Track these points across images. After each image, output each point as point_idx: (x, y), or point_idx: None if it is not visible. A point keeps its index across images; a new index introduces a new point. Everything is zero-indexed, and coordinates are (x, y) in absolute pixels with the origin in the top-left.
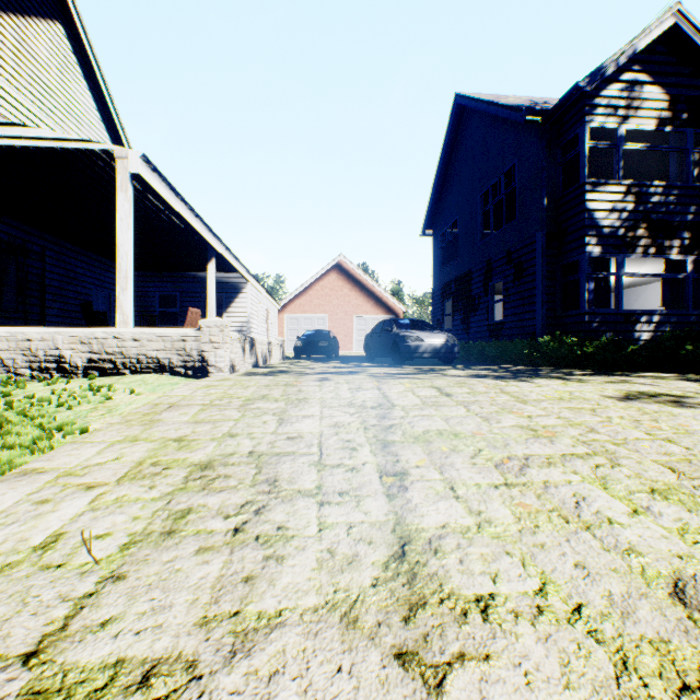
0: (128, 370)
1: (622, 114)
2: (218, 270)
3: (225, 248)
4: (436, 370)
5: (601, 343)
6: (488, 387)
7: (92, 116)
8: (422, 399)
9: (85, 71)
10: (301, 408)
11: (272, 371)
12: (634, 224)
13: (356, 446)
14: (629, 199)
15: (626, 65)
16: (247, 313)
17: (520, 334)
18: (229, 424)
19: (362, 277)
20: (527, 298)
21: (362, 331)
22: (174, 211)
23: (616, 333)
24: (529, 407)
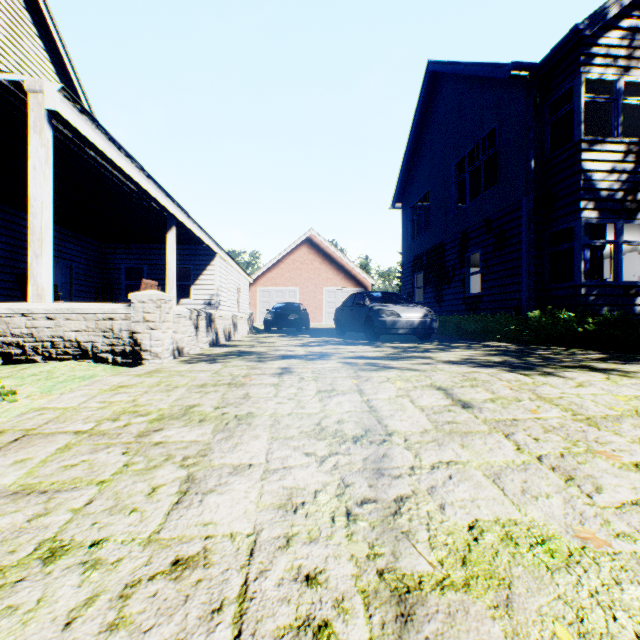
0: (40, 356)
1: (622, 64)
2: (185, 242)
3: (188, 217)
4: (419, 350)
5: (605, 320)
6: (512, 388)
7: (49, 79)
8: (430, 416)
9: (41, 31)
10: (235, 442)
11: (229, 352)
12: (635, 187)
13: (329, 617)
14: (629, 159)
15: (625, 10)
16: (215, 285)
17: (501, 307)
18: (76, 502)
19: (332, 251)
20: (510, 269)
21: (332, 304)
22: (117, 167)
23: (614, 307)
24: (613, 436)
